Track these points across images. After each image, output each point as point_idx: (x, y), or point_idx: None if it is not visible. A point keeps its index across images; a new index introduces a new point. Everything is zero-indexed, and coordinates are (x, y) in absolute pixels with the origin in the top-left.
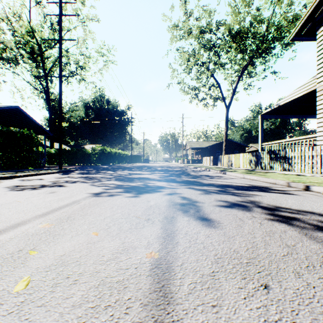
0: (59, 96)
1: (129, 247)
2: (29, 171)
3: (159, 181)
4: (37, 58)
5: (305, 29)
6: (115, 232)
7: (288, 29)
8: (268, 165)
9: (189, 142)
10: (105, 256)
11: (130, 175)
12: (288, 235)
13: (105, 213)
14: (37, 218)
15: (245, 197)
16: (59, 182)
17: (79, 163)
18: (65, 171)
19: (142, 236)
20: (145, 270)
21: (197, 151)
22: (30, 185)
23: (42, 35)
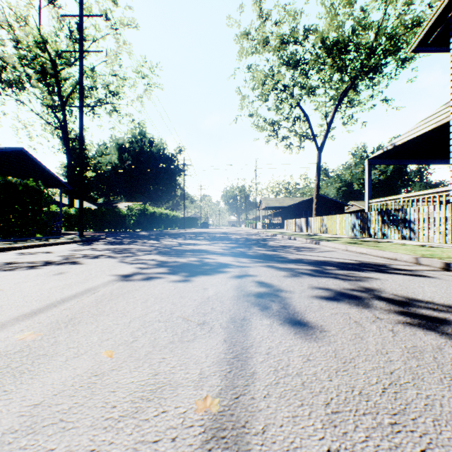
0: (79, 132)
1: (165, 385)
2: (34, 240)
3: (223, 256)
4: (50, 80)
5: (433, 35)
6: (145, 350)
7: (406, 38)
8: (379, 231)
9: (265, 199)
10: (118, 408)
11: (180, 246)
12: (448, 357)
13: (133, 311)
14: (19, 320)
15: (356, 282)
16: (73, 257)
17: (110, 228)
18: (87, 240)
19: (191, 360)
20: (192, 447)
21: (276, 212)
22: (29, 262)
23: (57, 47)
